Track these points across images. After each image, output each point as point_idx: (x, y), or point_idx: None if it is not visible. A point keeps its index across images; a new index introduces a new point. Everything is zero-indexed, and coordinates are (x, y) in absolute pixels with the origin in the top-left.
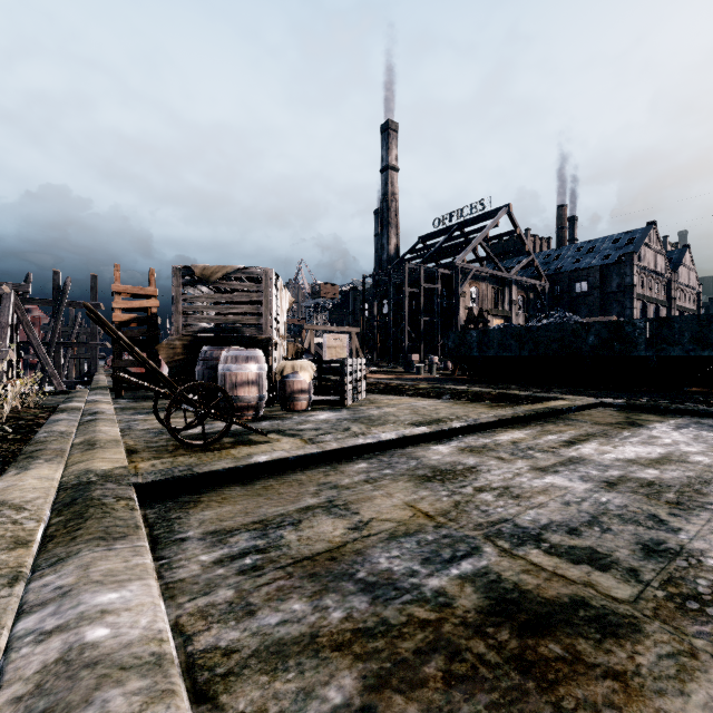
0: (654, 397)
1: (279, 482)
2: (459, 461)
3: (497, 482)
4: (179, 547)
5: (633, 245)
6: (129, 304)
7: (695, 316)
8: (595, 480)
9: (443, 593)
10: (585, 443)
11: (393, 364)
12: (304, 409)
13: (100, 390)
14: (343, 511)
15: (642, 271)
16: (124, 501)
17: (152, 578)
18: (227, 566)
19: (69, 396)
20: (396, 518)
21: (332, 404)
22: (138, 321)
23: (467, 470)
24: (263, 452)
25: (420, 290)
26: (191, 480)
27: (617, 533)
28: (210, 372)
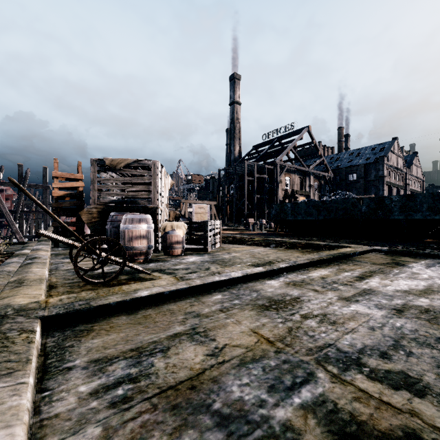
0: (406, 245)
1: (155, 312)
2: (287, 293)
3: (317, 310)
4: (64, 377)
5: (384, 152)
6: (64, 185)
7: (430, 194)
8: (387, 308)
9: (290, 426)
10: (371, 278)
11: (237, 225)
12: (179, 254)
13: (44, 242)
14: (203, 338)
15: (389, 167)
16: (25, 334)
17: (19, 424)
18: (101, 398)
19: (24, 245)
20: (244, 344)
21: (198, 251)
22: (70, 196)
23: (293, 300)
24: (146, 288)
25: (254, 178)
26: (87, 312)
27: (419, 356)
28: (115, 230)
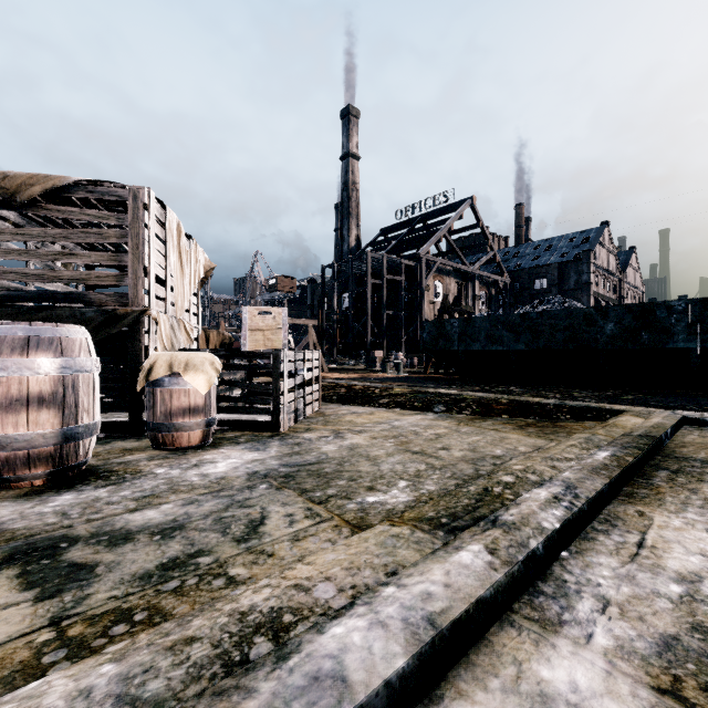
0: None
1: None
2: None
3: None
4: None
5: (588, 244)
6: None
7: None
8: None
9: None
10: None
11: (355, 361)
12: (196, 444)
13: None
14: None
15: (597, 269)
16: None
17: None
18: None
19: None
20: None
21: (258, 429)
22: None
23: None
24: None
25: (383, 281)
26: None
27: None
28: None
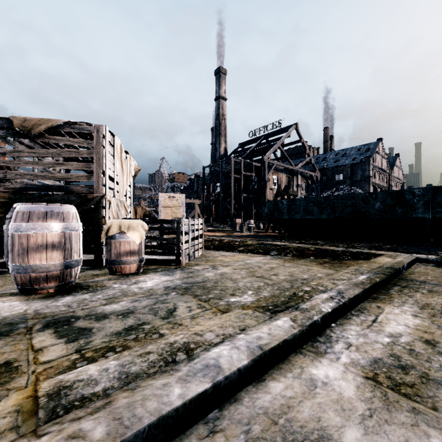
0: None
1: None
2: None
3: None
4: None
5: (369, 152)
6: None
7: None
8: None
9: None
10: None
11: (223, 225)
12: (134, 272)
13: None
14: None
15: (374, 168)
16: None
17: None
18: None
19: None
20: None
21: (167, 264)
22: None
23: None
24: None
25: (241, 176)
26: None
27: None
28: None
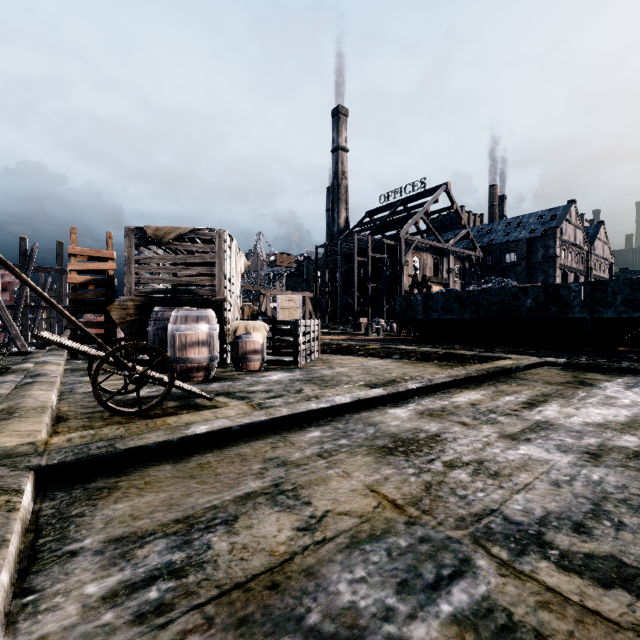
0: (592, 356)
1: (218, 458)
2: (420, 428)
3: (468, 455)
4: (63, 568)
5: (556, 221)
6: (85, 266)
7: (627, 280)
8: (575, 451)
9: None
10: (545, 405)
11: (343, 327)
12: (257, 369)
13: (56, 351)
14: (291, 501)
15: (563, 243)
16: (5, 497)
17: None
18: (121, 605)
19: (27, 356)
20: (356, 510)
21: (285, 365)
22: (94, 283)
23: (431, 439)
24: (204, 421)
25: (368, 259)
26: (110, 459)
27: (635, 529)
28: (161, 333)
